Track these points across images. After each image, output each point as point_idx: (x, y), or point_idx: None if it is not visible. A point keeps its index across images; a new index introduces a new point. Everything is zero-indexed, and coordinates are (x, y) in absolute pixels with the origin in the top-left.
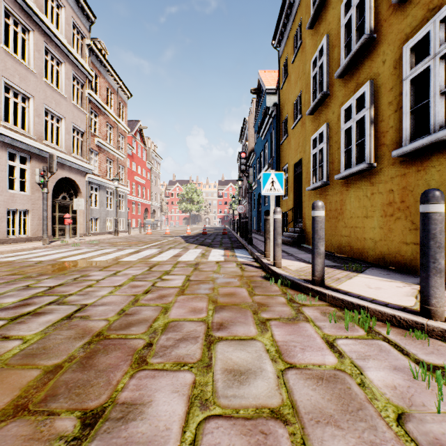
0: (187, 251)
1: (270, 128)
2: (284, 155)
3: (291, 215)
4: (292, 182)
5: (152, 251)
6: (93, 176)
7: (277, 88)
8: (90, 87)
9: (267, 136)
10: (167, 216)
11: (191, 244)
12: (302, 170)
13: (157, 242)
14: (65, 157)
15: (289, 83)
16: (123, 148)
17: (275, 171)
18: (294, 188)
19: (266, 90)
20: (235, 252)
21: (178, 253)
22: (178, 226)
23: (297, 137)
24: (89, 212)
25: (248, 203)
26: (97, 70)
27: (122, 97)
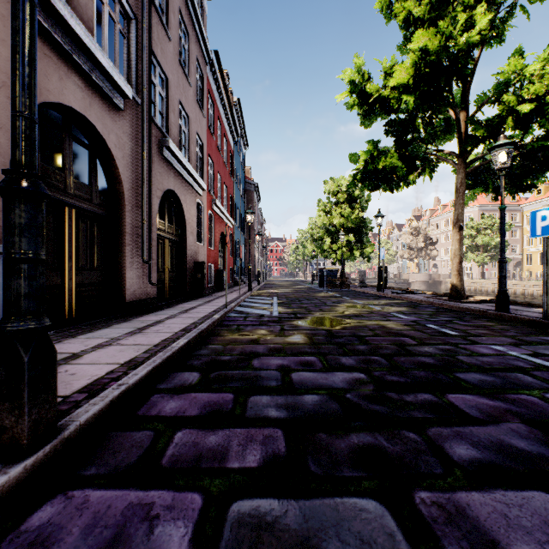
0: None
1: None
2: None
3: None
4: None
5: None
6: None
7: None
8: None
9: None
10: None
11: None
12: None
13: None
14: (518, 256)
15: None
16: None
17: None
18: None
19: None
20: None
21: None
22: None
23: None
24: None
25: None
26: None
27: None
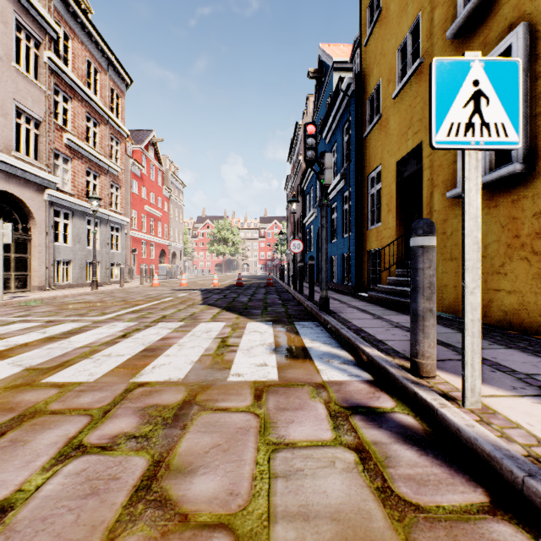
0: (191, 329)
1: (341, 119)
2: (372, 153)
3: (390, 254)
4: (392, 196)
5: (107, 332)
6: (58, 194)
7: (353, 56)
8: (52, 49)
9: (337, 133)
10: (192, 261)
11: (208, 308)
12: (423, 165)
13: (152, 301)
14: None
15: (385, 23)
16: (119, 159)
17: (354, 183)
18: (397, 205)
19: (334, 63)
20: (301, 334)
21: (164, 337)
22: (207, 274)
23: (406, 109)
24: (51, 252)
25: (320, 226)
26: (67, 27)
27: (117, 82)
